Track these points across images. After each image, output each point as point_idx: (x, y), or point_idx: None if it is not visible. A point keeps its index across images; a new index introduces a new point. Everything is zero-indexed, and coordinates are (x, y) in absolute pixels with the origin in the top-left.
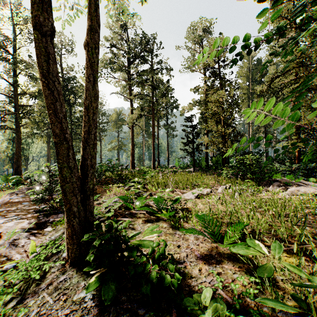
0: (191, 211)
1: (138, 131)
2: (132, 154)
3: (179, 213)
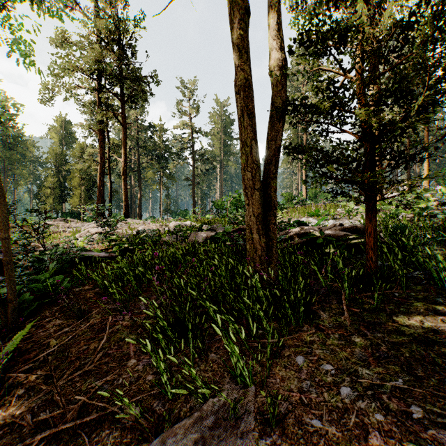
0: None
1: None
2: None
3: None
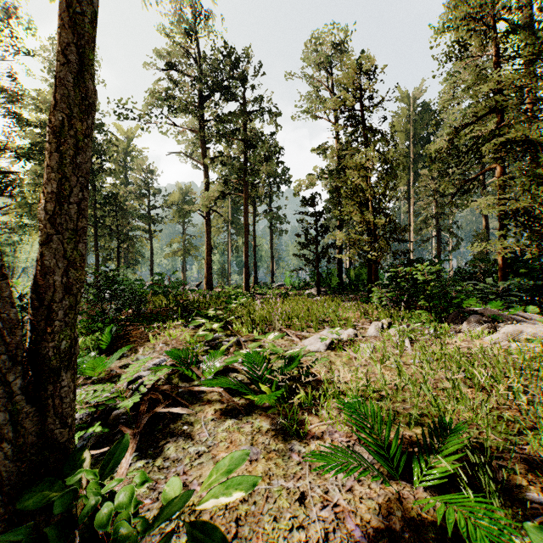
0: (322, 381)
1: (219, 222)
2: (209, 264)
3: (297, 387)
